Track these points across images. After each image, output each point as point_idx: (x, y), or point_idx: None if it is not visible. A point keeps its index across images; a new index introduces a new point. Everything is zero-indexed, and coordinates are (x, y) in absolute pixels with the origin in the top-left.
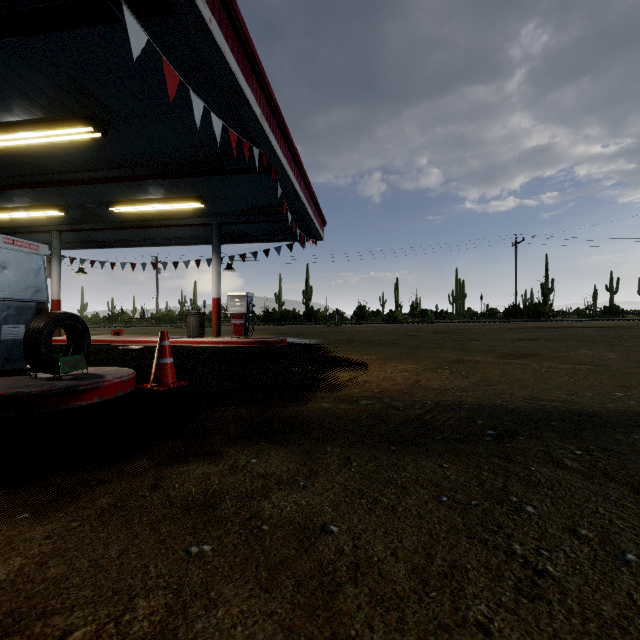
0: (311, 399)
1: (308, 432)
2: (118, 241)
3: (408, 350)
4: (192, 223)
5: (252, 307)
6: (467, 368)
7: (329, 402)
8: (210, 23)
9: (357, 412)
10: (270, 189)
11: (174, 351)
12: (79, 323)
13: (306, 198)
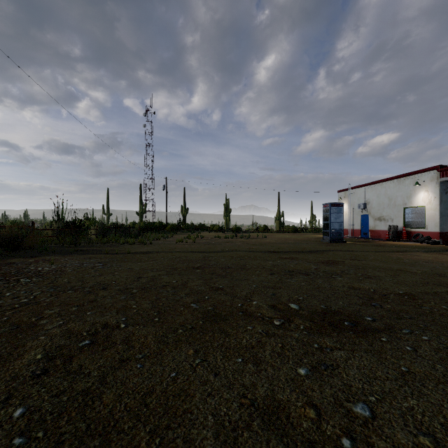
0: None
1: None
2: None
3: None
4: None
5: None
6: None
7: None
8: None
9: None
10: None
11: None
12: None
13: None
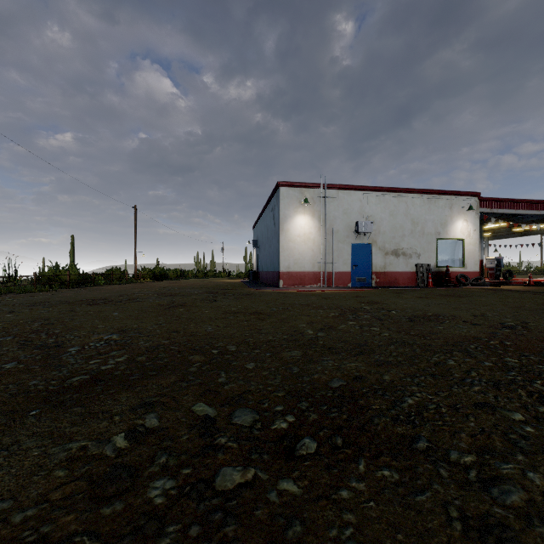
0: None
1: None
2: (513, 235)
3: None
4: None
5: None
6: None
7: None
8: (540, 213)
9: None
10: None
11: (539, 282)
12: (511, 271)
13: None
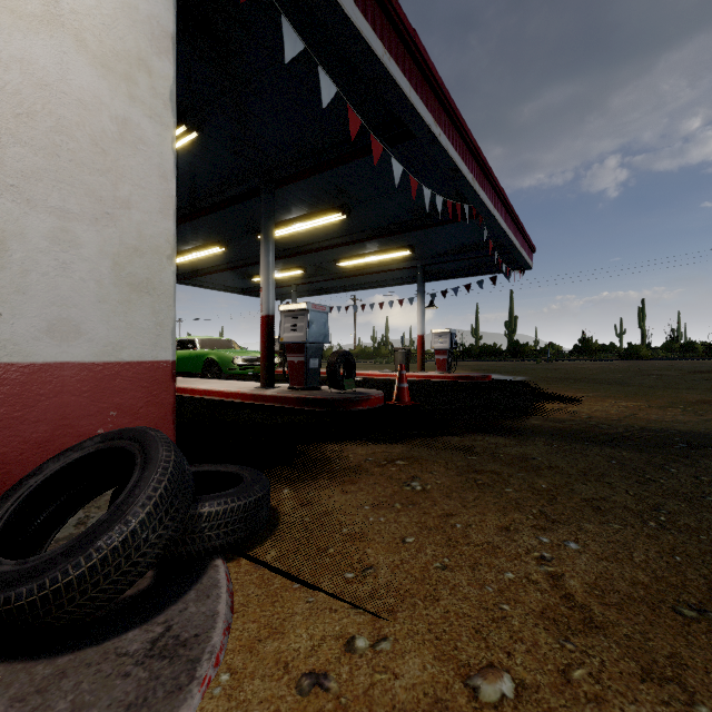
0: (521, 418)
1: (521, 433)
2: (334, 288)
3: (639, 389)
4: (399, 267)
5: (455, 343)
6: (709, 408)
7: (538, 420)
8: (439, 137)
9: (562, 427)
10: (475, 230)
11: (389, 382)
12: (351, 357)
13: (512, 232)
